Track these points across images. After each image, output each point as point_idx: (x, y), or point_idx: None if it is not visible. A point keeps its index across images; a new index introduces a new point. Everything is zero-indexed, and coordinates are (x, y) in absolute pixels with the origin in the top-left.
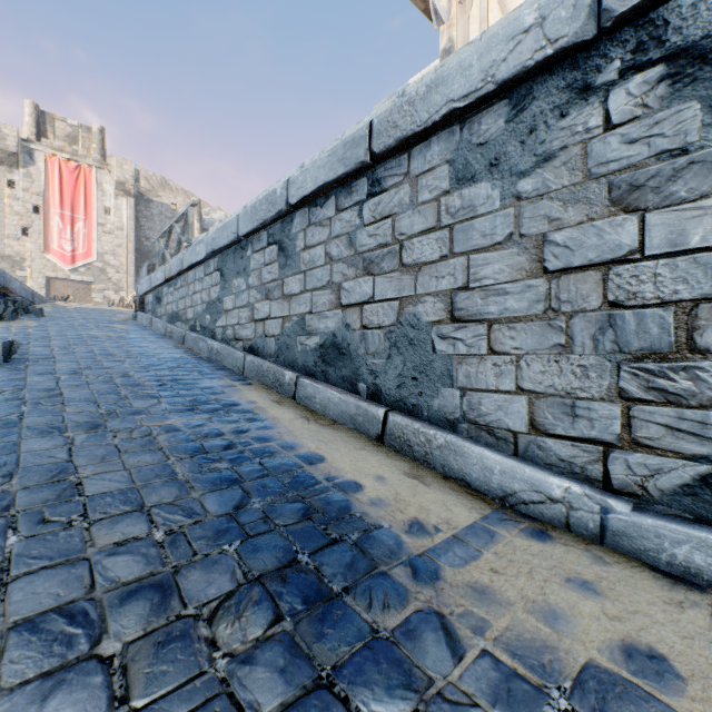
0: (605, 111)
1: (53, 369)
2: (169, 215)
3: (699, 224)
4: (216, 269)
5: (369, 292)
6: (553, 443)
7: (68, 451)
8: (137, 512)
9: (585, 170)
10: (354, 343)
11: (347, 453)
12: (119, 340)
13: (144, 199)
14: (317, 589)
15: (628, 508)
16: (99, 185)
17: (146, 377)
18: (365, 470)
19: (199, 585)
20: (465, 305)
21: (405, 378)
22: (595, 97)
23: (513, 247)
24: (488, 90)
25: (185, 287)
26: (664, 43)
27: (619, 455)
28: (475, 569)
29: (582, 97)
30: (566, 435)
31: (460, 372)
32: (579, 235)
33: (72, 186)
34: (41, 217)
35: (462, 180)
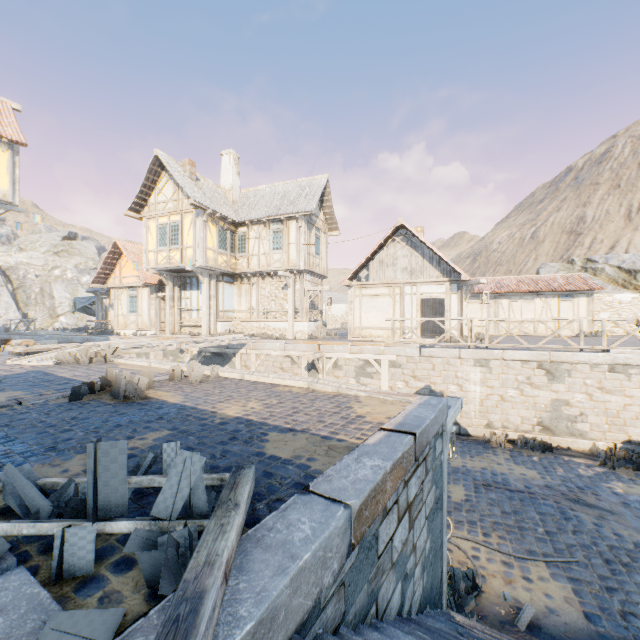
0: None
1: None
2: None
3: None
4: None
5: None
6: None
7: None
8: None
9: None
10: None
11: None
12: None
13: None
14: None
15: None
16: None
17: None
18: None
19: None
20: None
21: None
22: None
23: None
24: None
25: None
26: None
27: None
28: None
29: None
30: None
31: None
32: None
33: None
34: None
35: None
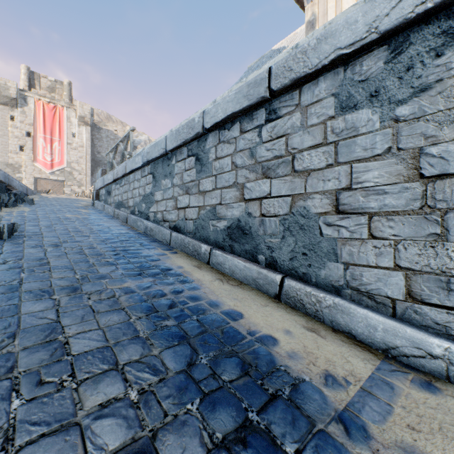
0: None
1: (42, 243)
2: (112, 137)
3: None
4: (149, 173)
5: (267, 190)
6: (429, 310)
7: (56, 312)
8: (113, 370)
9: None
10: (254, 226)
11: (257, 309)
12: (84, 221)
13: (96, 127)
14: (274, 452)
15: None
16: (68, 118)
17: (105, 248)
18: (274, 324)
19: (175, 452)
20: (348, 201)
21: (296, 253)
22: None
23: (391, 158)
24: (372, 39)
25: (127, 185)
26: None
27: None
28: (395, 425)
29: None
30: (442, 304)
31: (343, 251)
32: (453, 148)
33: (51, 119)
34: (31, 139)
35: (345, 108)
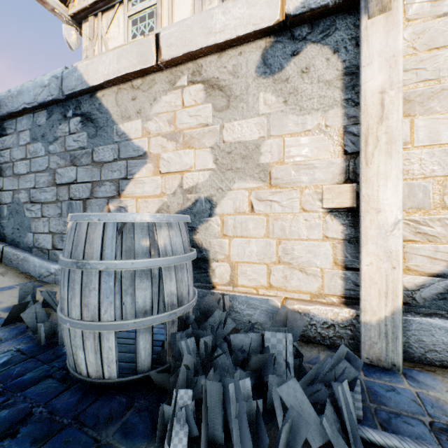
0: (70, 127)
1: None
2: None
3: (87, 173)
4: None
5: (1, 185)
6: (58, 252)
7: None
8: None
9: (65, 147)
10: None
11: None
12: None
13: None
14: None
15: None
16: None
17: None
18: None
19: None
20: (35, 195)
21: (15, 229)
22: (67, 121)
23: (48, 172)
24: (36, 105)
25: None
26: (81, 110)
27: None
28: None
29: (65, 119)
30: (61, 248)
31: (33, 225)
32: (64, 171)
33: None
34: None
35: (34, 139)
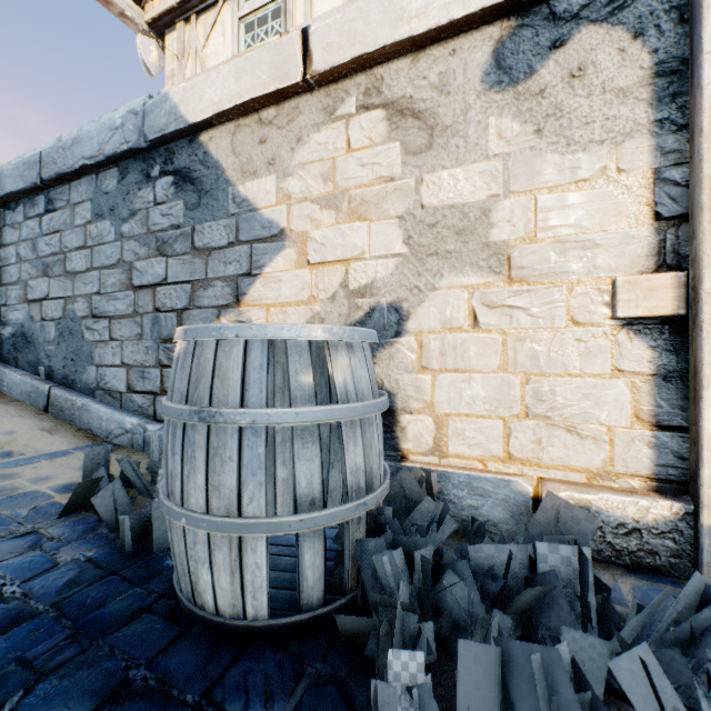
0: (155, 194)
1: None
2: None
3: (184, 268)
4: None
5: (47, 290)
6: (137, 396)
7: None
8: None
9: (148, 226)
10: (37, 332)
11: None
12: None
13: None
14: None
15: (153, 428)
16: None
17: None
18: (2, 428)
19: None
20: (99, 305)
21: (68, 360)
22: (152, 183)
23: (121, 268)
24: (102, 159)
25: None
26: (174, 164)
27: (160, 399)
28: (21, 468)
29: (147, 181)
30: (142, 390)
31: (97, 353)
32: (146, 266)
33: None
34: None
35: (98, 216)
